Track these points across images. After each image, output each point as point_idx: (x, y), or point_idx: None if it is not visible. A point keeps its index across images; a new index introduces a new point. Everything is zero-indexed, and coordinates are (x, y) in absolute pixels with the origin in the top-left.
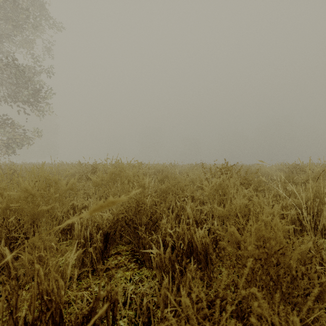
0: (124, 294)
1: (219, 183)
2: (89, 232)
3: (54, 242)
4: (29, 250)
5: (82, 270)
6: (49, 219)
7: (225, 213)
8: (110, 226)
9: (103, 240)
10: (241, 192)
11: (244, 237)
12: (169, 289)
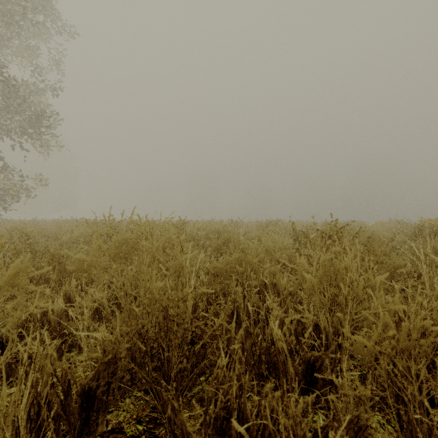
0: None
1: (330, 263)
2: (29, 404)
3: None
4: None
5: None
6: None
7: (372, 350)
8: (97, 373)
9: (78, 407)
10: (372, 281)
11: None
12: None
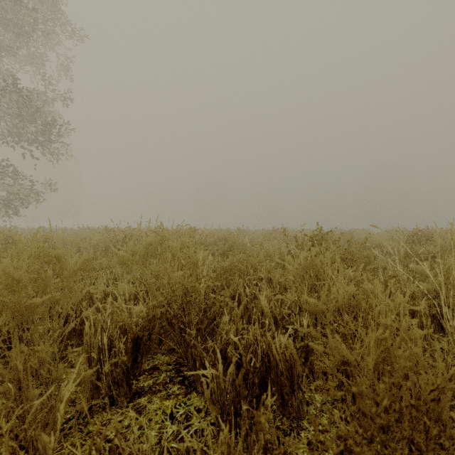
0: (159, 441)
1: (310, 259)
2: (108, 337)
3: (49, 356)
4: (2, 374)
5: (91, 403)
6: (46, 316)
7: (321, 308)
8: (143, 327)
9: (131, 348)
10: (342, 273)
11: (355, 354)
12: (230, 445)
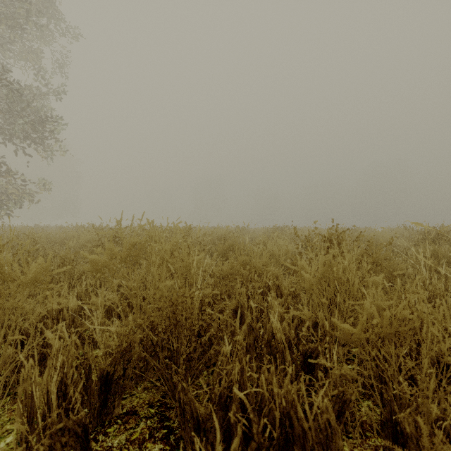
0: None
1: (329, 265)
2: (58, 382)
3: None
4: None
5: None
6: None
7: (358, 337)
8: (114, 360)
9: (97, 389)
10: (368, 281)
11: None
12: None
